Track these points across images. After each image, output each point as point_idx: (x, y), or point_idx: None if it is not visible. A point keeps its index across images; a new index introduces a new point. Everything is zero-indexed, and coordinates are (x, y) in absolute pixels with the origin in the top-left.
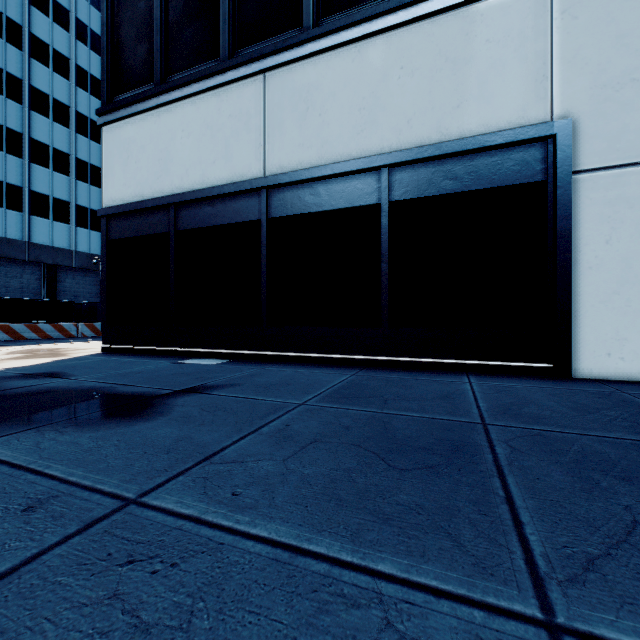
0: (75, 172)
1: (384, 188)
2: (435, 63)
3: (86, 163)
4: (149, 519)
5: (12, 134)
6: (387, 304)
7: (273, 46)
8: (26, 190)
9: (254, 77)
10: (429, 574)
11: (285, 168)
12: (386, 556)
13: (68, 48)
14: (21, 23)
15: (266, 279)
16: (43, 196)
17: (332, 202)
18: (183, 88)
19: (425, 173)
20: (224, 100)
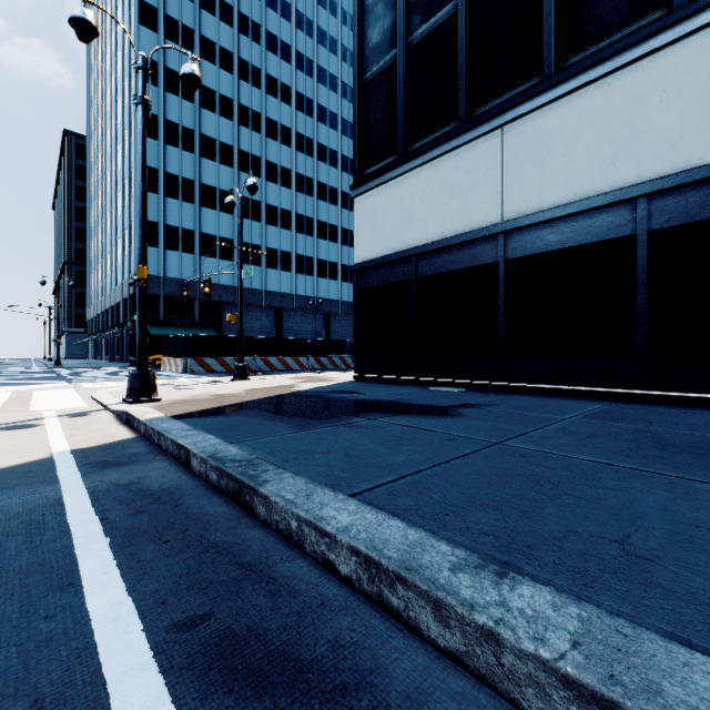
0: (295, 226)
1: (640, 218)
2: (709, 77)
3: (303, 216)
4: (516, 449)
5: (255, 204)
6: (644, 337)
7: (512, 102)
8: (263, 248)
9: (491, 133)
10: (696, 478)
11: (524, 212)
12: (667, 472)
13: (290, 120)
14: (260, 111)
15: (504, 316)
16: (274, 251)
17: (576, 238)
18: (423, 156)
19: (696, 196)
20: (461, 159)
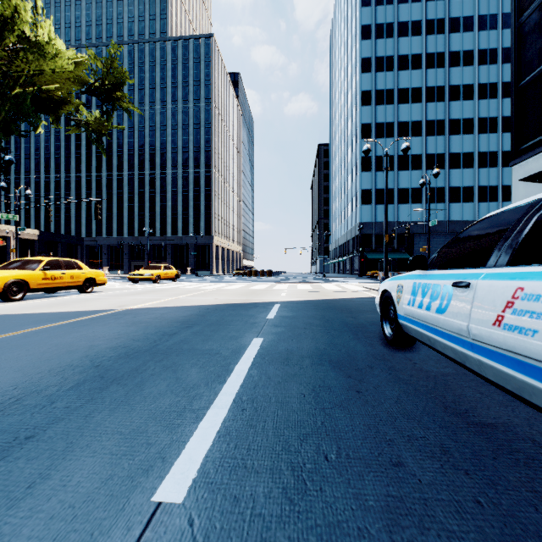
0: (477, 163)
1: None
2: None
3: (485, 153)
4: None
5: (439, 156)
6: None
7: None
8: (446, 188)
9: None
10: None
11: None
12: None
13: (472, 77)
14: (444, 84)
15: None
16: (456, 188)
17: None
18: None
19: None
20: None
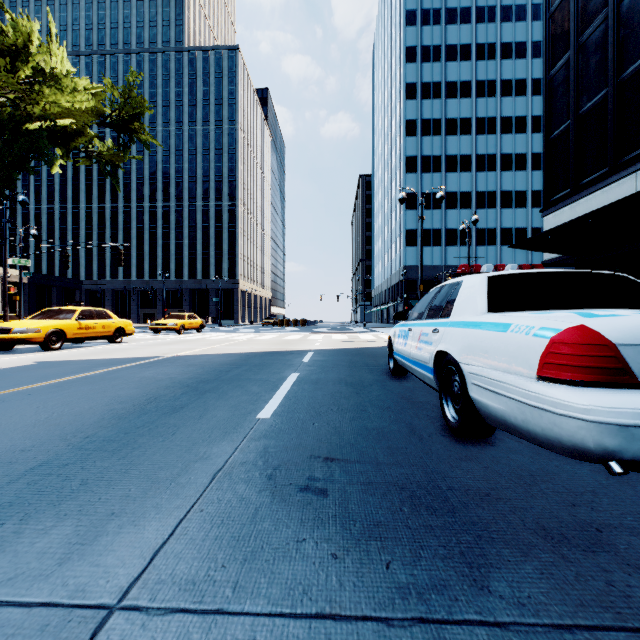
0: (530, 203)
1: None
2: None
3: (539, 191)
4: None
5: (490, 194)
6: None
7: (639, 158)
8: (498, 229)
9: (629, 176)
10: None
11: None
12: None
13: (525, 108)
14: (495, 115)
15: None
16: (508, 230)
17: None
18: (586, 191)
19: None
20: (610, 192)
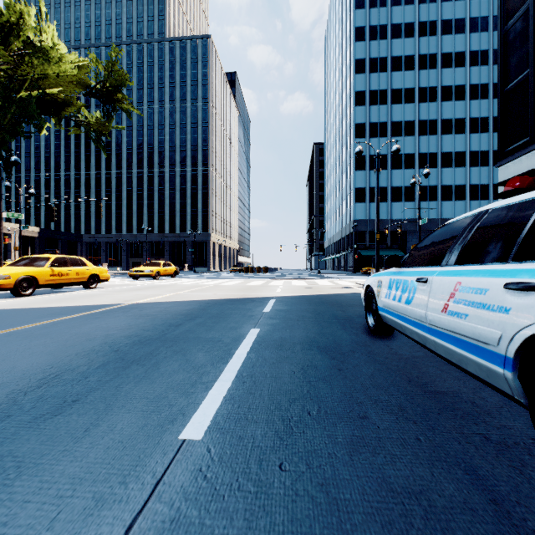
0: (468, 162)
1: None
2: None
3: (476, 152)
4: None
5: (431, 156)
6: None
7: None
8: (439, 186)
9: None
10: None
11: None
12: None
13: (464, 78)
14: (436, 85)
15: None
16: (448, 187)
17: None
18: None
19: None
20: None
